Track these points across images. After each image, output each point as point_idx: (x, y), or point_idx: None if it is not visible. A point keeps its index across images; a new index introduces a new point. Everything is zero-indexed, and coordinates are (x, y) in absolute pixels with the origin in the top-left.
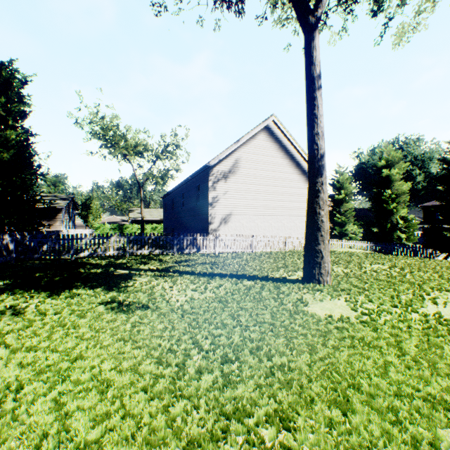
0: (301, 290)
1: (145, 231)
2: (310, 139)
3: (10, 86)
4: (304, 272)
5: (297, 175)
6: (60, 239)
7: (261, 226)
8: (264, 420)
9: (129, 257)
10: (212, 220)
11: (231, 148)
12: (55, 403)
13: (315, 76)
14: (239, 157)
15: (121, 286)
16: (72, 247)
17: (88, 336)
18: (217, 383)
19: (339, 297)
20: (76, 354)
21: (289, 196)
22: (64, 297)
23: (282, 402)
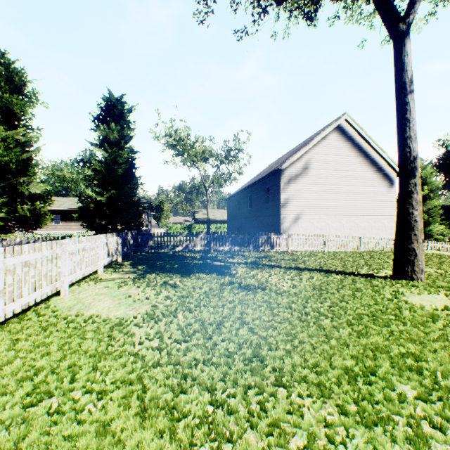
0: (395, 284)
1: (210, 231)
2: (401, 143)
3: (122, 116)
4: (394, 269)
5: (371, 173)
6: (161, 236)
7: (332, 226)
8: (399, 355)
9: (214, 252)
10: (283, 220)
11: (302, 150)
12: (251, 332)
13: (406, 82)
14: (309, 159)
15: (229, 273)
16: (170, 243)
17: (236, 302)
18: (353, 334)
19: (438, 292)
20: (238, 310)
21: (362, 195)
22: (193, 278)
23: (409, 349)
